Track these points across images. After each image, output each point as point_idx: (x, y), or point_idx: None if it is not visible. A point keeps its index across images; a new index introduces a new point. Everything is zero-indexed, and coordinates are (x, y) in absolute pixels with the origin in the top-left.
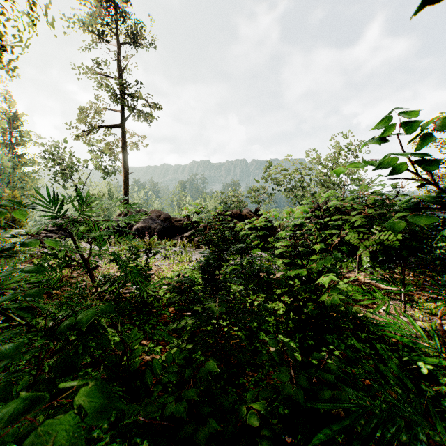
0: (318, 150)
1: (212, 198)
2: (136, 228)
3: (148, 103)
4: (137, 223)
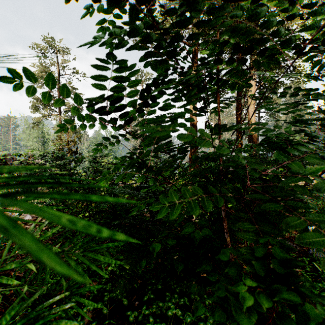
0: None
1: None
2: None
3: None
4: None
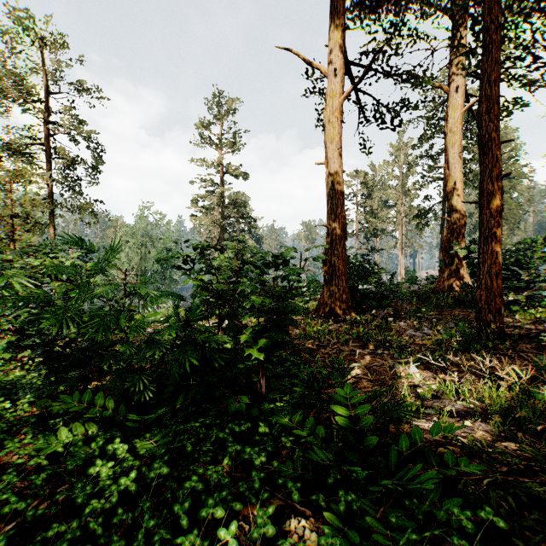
0: None
1: None
2: None
3: None
4: None
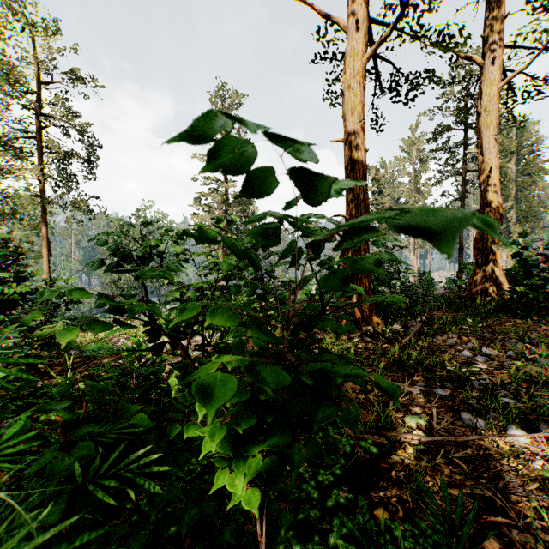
0: None
1: None
2: None
3: None
4: None
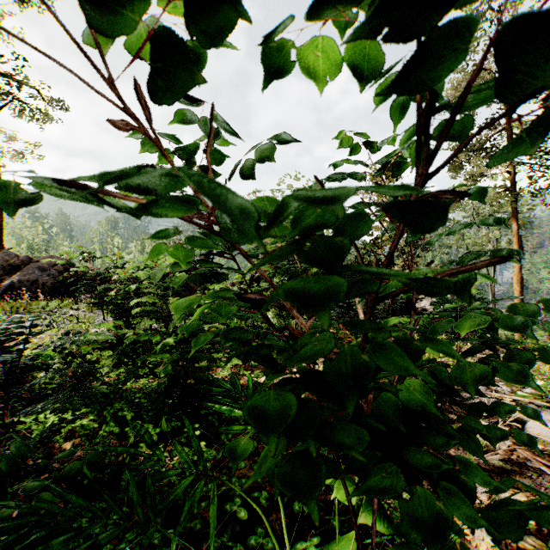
0: (282, 192)
1: (154, 242)
2: (10, 283)
3: (40, 94)
4: (13, 275)
